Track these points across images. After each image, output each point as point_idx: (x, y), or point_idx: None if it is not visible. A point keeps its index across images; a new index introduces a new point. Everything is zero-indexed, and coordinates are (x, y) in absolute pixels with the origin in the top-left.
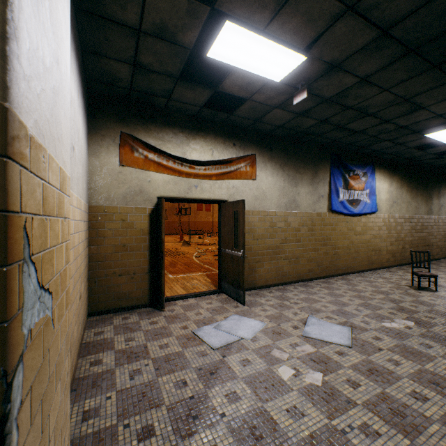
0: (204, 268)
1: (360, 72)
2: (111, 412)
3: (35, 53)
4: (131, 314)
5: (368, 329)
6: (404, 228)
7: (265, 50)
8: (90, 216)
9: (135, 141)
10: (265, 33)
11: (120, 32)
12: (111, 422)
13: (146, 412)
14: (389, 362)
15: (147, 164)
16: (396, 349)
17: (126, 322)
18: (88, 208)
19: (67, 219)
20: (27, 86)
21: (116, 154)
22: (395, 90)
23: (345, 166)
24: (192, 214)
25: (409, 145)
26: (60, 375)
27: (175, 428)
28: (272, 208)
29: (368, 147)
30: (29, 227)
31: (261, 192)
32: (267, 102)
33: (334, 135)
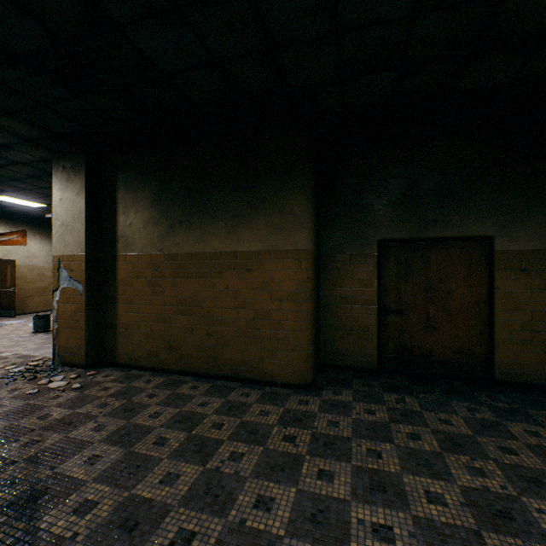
0: None
1: None
2: None
3: None
4: None
5: None
6: None
7: (25, 202)
8: None
9: None
10: (24, 200)
11: None
12: None
13: None
14: None
15: None
16: None
17: None
18: None
19: None
20: None
21: None
22: None
23: None
24: None
25: None
26: None
27: None
28: (42, 263)
29: None
30: None
31: (32, 253)
32: (32, 209)
33: None
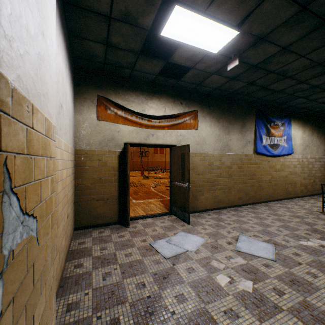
0: (159, 196)
1: (282, 42)
2: (88, 305)
3: (17, 19)
4: (105, 229)
5: (288, 246)
6: (315, 166)
7: (206, 28)
8: (75, 157)
9: (108, 102)
10: (205, 13)
11: (96, 19)
12: (87, 314)
13: (114, 307)
14: (308, 275)
15: (116, 119)
16: (313, 264)
17: (101, 235)
18: (74, 151)
19: (52, 159)
20: (8, 45)
21: (94, 111)
22: (310, 56)
23: (267, 118)
24: (150, 156)
25: (319, 101)
26: (45, 280)
27: (136, 322)
28: (210, 151)
29: (286, 103)
30: (11, 164)
31: (202, 139)
32: (207, 69)
33: (258, 94)
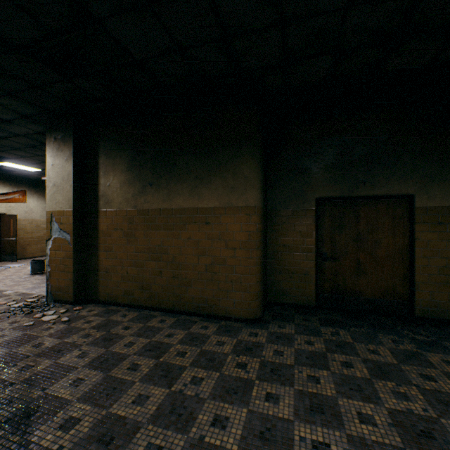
0: None
1: None
2: None
3: None
4: None
5: None
6: None
7: (25, 167)
8: None
9: None
10: (23, 165)
11: None
12: None
13: None
14: None
15: None
16: None
17: None
18: None
19: None
20: None
21: None
22: None
23: None
24: None
25: None
26: None
27: None
28: (38, 217)
29: None
30: None
31: (30, 209)
32: (31, 173)
33: None
